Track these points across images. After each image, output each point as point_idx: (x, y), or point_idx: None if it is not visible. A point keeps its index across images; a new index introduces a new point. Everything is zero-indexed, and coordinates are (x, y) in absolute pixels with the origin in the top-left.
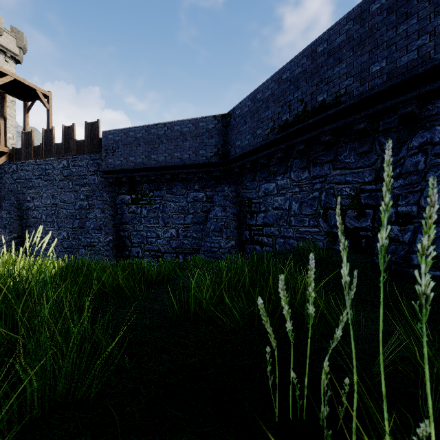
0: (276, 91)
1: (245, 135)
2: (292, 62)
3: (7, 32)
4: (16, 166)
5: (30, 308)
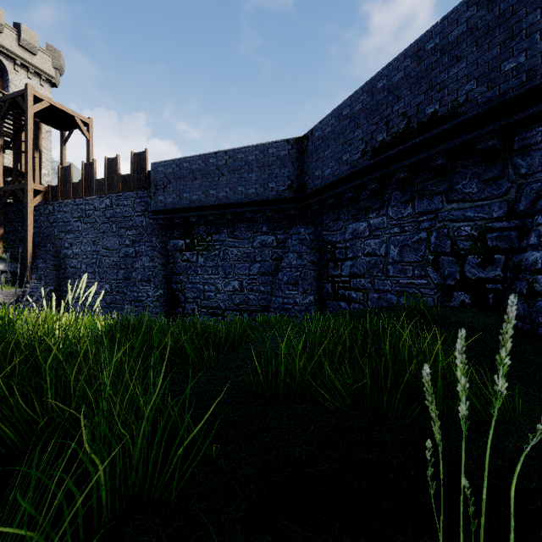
0: (368, 104)
1: (327, 162)
2: (391, 65)
3: (42, 51)
4: (53, 206)
5: (84, 374)
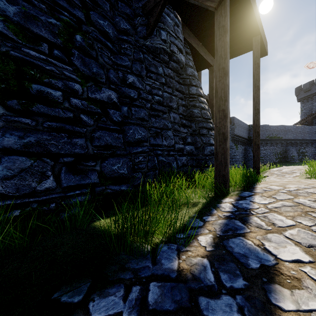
0: (268, 129)
1: None
2: (272, 126)
3: None
4: None
5: None
